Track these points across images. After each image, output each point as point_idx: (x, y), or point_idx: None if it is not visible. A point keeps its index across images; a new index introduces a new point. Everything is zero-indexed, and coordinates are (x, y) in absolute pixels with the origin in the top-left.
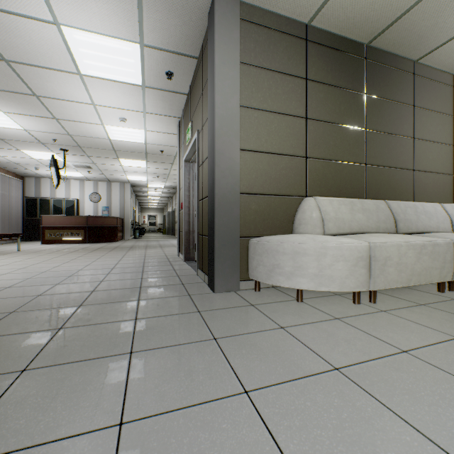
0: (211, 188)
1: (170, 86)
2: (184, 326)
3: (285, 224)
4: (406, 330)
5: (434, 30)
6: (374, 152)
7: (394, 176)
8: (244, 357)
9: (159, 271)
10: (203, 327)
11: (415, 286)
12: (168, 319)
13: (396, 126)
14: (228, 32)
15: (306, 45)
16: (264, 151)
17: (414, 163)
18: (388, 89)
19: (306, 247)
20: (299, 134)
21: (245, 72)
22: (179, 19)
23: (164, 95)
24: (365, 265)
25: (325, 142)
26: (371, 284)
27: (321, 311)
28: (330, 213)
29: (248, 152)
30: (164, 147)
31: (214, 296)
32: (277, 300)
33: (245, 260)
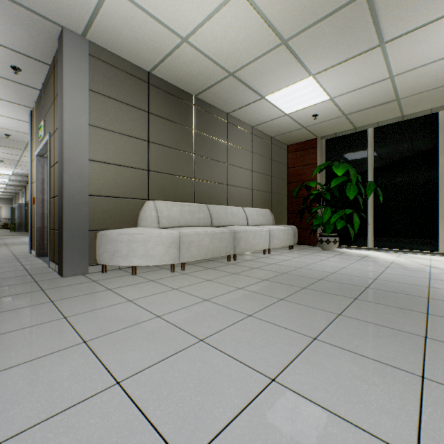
0: (61, 189)
1: (18, 79)
2: (26, 299)
3: (131, 220)
4: (187, 280)
5: (232, 100)
6: (200, 171)
7: (214, 188)
8: (72, 306)
9: (3, 267)
10: (44, 297)
11: (219, 259)
12: (10, 298)
13: (216, 155)
14: (77, 63)
15: (148, 87)
16: (112, 163)
17: (228, 180)
18: (210, 129)
19: (138, 236)
20: (143, 153)
21: (94, 98)
22: (27, 31)
23: (10, 84)
24: (177, 247)
25: (164, 160)
26: (181, 258)
27: (145, 278)
28: (165, 212)
29: (97, 163)
30: (11, 132)
31: (62, 280)
32: (117, 276)
33: (94, 249)
